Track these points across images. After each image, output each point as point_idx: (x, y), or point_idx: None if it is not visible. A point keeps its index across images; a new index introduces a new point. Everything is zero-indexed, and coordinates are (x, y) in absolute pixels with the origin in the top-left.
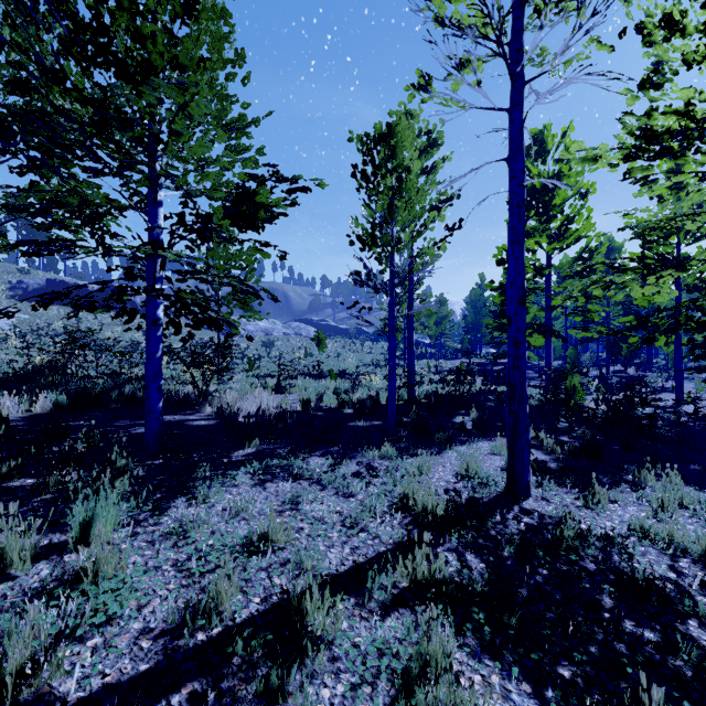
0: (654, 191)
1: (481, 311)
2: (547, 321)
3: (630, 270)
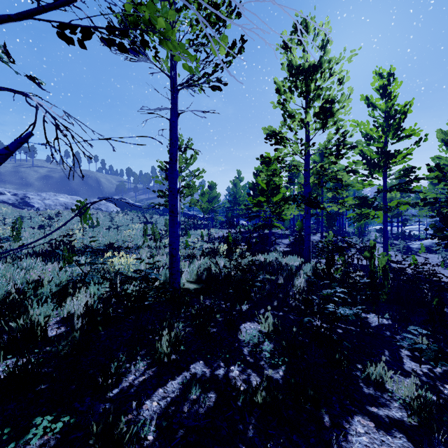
0: (371, 101)
1: (239, 195)
2: (307, 196)
3: (353, 162)
